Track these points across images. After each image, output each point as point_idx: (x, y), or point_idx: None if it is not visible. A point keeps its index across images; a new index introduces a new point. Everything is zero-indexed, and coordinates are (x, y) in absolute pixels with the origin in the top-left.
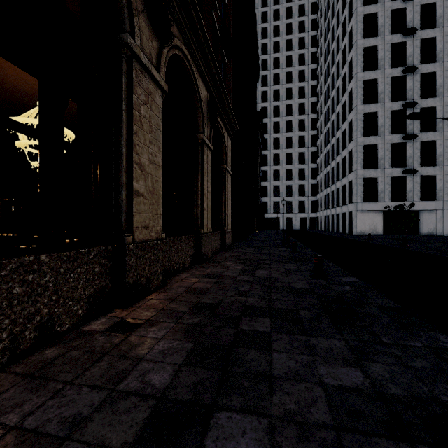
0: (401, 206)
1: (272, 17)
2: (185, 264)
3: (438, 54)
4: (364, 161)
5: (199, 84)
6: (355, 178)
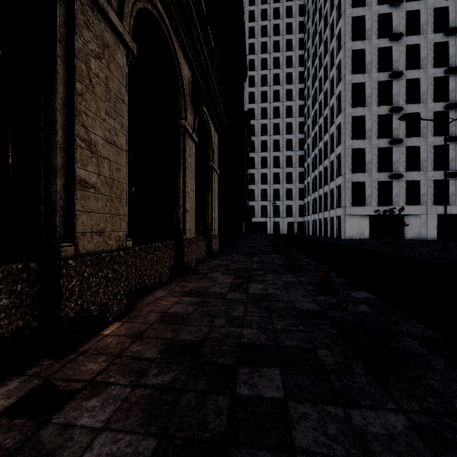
0: (391, 211)
1: (260, 17)
2: (162, 278)
3: (422, 60)
4: (352, 165)
5: (181, 59)
6: (344, 182)
